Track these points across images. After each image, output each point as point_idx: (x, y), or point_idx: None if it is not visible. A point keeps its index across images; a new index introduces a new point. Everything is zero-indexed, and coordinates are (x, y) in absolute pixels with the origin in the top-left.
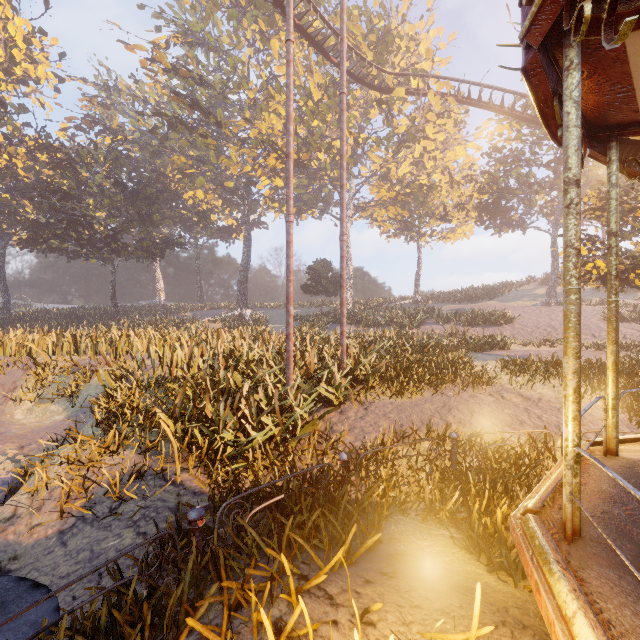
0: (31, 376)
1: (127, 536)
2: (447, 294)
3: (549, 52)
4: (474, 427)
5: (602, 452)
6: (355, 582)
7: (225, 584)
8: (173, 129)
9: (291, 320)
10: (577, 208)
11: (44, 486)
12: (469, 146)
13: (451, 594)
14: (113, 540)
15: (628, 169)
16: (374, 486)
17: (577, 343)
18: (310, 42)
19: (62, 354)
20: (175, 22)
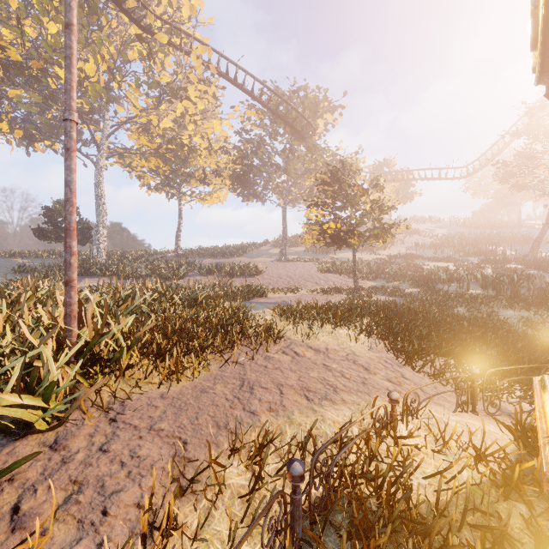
0: None
1: None
2: (205, 250)
3: None
4: (290, 412)
5: None
6: None
7: None
8: None
9: None
10: None
11: None
12: (224, 123)
13: None
14: None
15: None
16: None
17: None
18: None
19: None
20: None
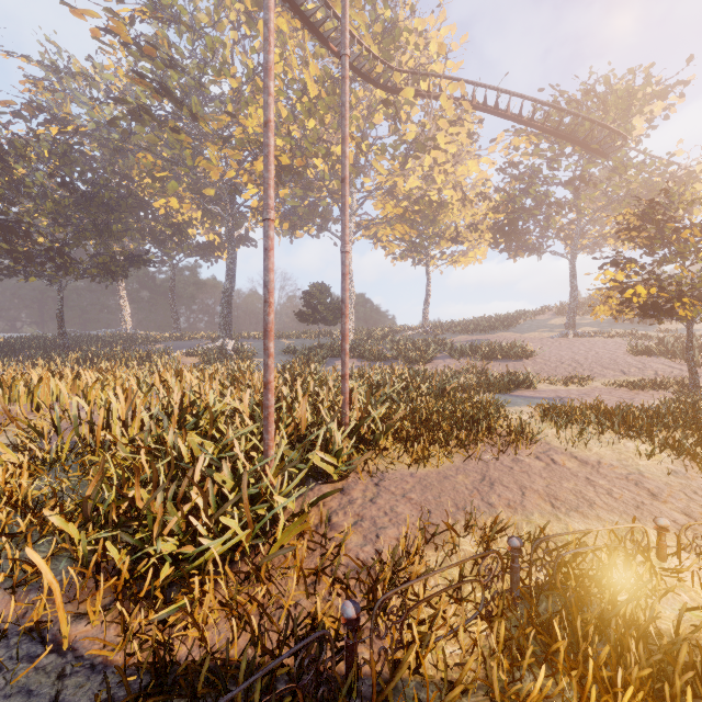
0: None
1: None
2: (458, 324)
3: None
4: (529, 513)
5: None
6: None
7: None
8: (138, 121)
9: (271, 362)
10: None
11: None
12: (482, 161)
13: None
14: None
15: None
16: (403, 667)
17: None
18: (305, 22)
19: None
20: None
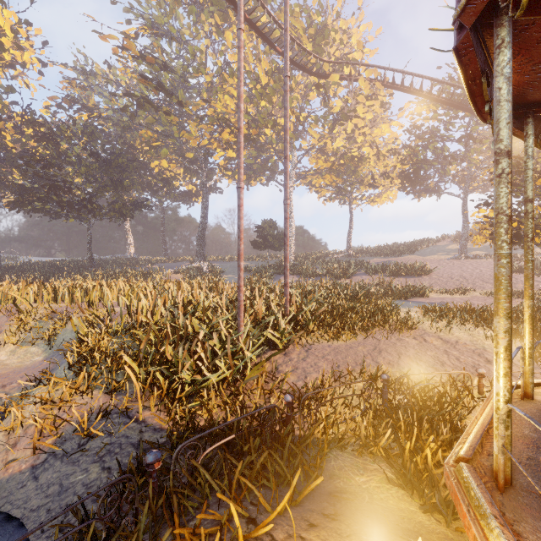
0: (14, 322)
1: (93, 471)
2: (374, 249)
3: (479, 33)
4: (401, 368)
5: (519, 395)
6: (300, 526)
7: (177, 532)
8: (141, 108)
9: (242, 274)
10: (508, 177)
11: (20, 424)
12: (393, 124)
13: (389, 538)
14: (80, 474)
15: (540, 143)
16: (315, 425)
17: (508, 304)
18: (258, 34)
19: (42, 302)
20: (143, 16)
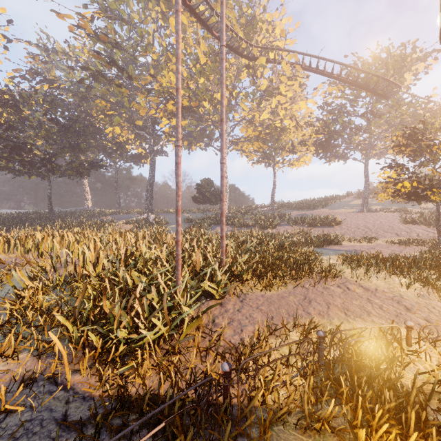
0: None
1: None
2: (293, 204)
3: None
4: (331, 318)
5: None
6: None
7: None
8: (96, 80)
9: (179, 229)
10: None
11: None
12: (309, 101)
13: None
14: None
15: None
16: (255, 398)
17: None
18: (198, 19)
19: None
20: (98, 1)
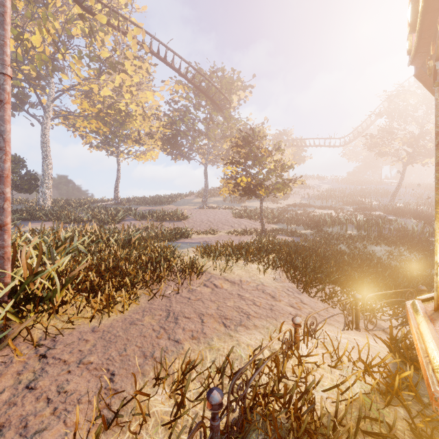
0: None
1: None
2: (140, 199)
3: None
4: (210, 338)
5: None
6: None
7: None
8: None
9: None
10: None
11: None
12: (156, 94)
13: None
14: None
15: None
16: None
17: None
18: None
19: None
20: None
